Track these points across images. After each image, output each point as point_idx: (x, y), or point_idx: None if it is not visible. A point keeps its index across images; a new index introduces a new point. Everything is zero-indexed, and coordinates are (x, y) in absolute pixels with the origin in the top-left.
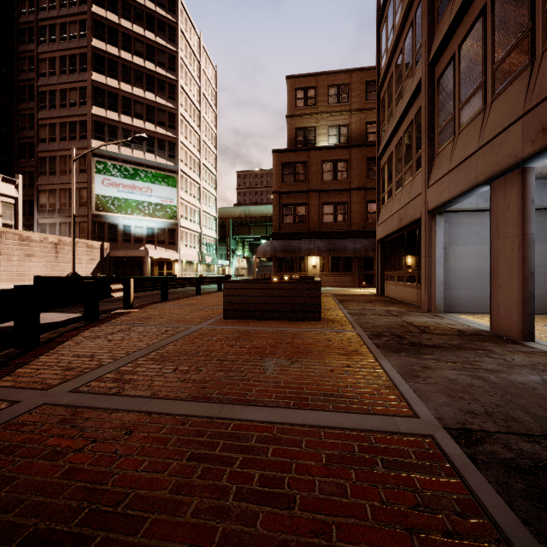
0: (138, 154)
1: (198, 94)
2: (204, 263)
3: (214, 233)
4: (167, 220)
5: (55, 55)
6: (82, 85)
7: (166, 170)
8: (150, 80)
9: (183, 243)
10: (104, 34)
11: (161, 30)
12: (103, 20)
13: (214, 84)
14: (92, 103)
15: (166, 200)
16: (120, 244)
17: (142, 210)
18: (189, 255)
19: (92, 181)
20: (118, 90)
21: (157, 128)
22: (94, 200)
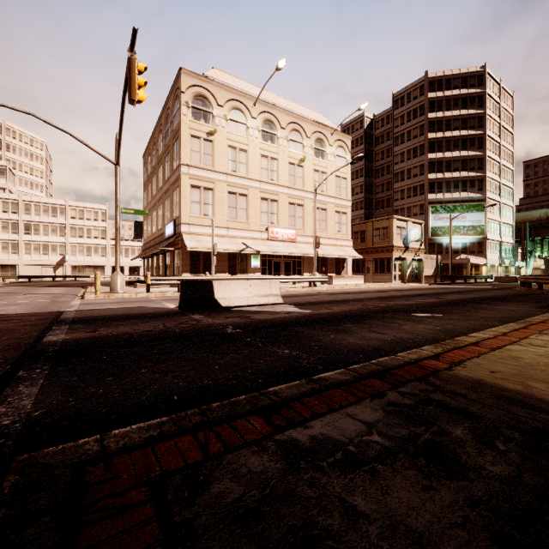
0: (455, 195)
1: (498, 130)
2: (502, 265)
3: (511, 239)
4: (477, 236)
5: (404, 150)
6: (421, 163)
7: (475, 201)
8: (464, 142)
9: (488, 251)
10: (434, 128)
11: (472, 103)
12: (434, 119)
13: (511, 109)
14: (428, 173)
15: (476, 222)
16: (443, 255)
17: (458, 232)
18: (492, 260)
19: (428, 219)
20: (442, 158)
21: (469, 173)
22: (429, 230)
